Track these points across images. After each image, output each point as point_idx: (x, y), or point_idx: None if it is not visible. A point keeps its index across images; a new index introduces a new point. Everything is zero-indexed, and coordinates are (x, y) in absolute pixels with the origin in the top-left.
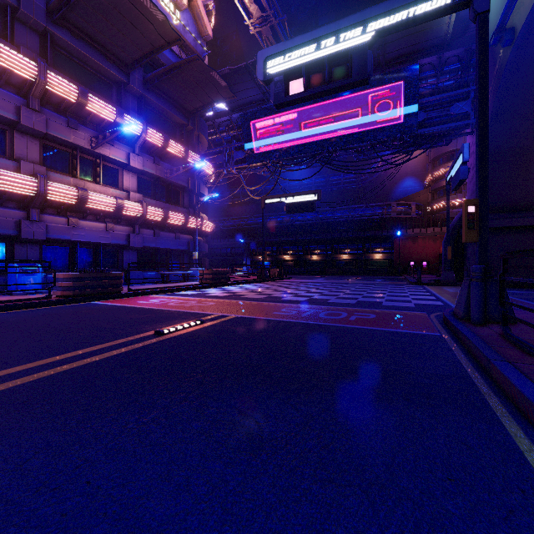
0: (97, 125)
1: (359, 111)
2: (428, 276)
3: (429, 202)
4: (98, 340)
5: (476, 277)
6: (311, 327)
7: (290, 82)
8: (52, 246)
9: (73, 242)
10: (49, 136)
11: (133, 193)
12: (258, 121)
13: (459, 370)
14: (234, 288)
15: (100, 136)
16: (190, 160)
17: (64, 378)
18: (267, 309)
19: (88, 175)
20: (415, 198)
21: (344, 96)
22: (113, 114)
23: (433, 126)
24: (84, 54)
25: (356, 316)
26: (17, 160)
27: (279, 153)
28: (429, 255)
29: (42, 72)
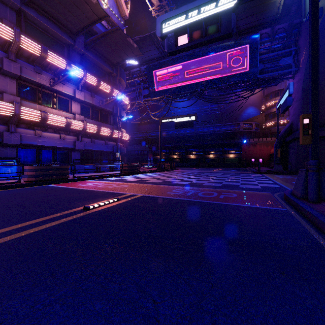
0: (54, 71)
1: (221, 64)
2: (263, 168)
3: (263, 122)
4: (41, 213)
5: (312, 168)
6: (194, 203)
7: (179, 37)
8: (25, 149)
9: (38, 146)
10: (22, 77)
11: (78, 115)
12: (157, 70)
13: (313, 241)
14: (142, 175)
15: (56, 78)
16: (114, 95)
17: (1, 249)
18: (163, 190)
19: (49, 103)
20: (254, 119)
21: (211, 54)
22: (64, 64)
23: (268, 73)
24: (46, 25)
25: (224, 195)
26: (1, 93)
27: (170, 90)
28: (263, 155)
29: (17, 35)
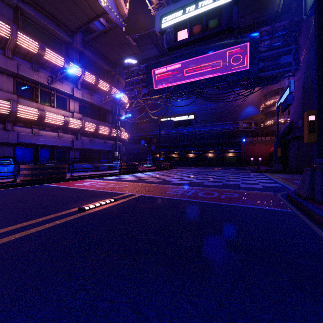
0: (52, 69)
1: (220, 62)
2: (263, 167)
3: (262, 121)
4: (33, 215)
5: (320, 168)
6: (194, 204)
7: (178, 32)
8: (22, 147)
9: (35, 145)
10: (19, 75)
11: (76, 113)
12: (156, 69)
13: None
14: (141, 174)
15: (53, 76)
16: (113, 93)
17: None
18: (162, 190)
19: (46, 102)
20: (253, 118)
21: (211, 52)
22: (62, 62)
23: (268, 71)
24: (43, 23)
25: (225, 195)
26: None
27: (169, 89)
28: (262, 154)
29: (13, 32)
